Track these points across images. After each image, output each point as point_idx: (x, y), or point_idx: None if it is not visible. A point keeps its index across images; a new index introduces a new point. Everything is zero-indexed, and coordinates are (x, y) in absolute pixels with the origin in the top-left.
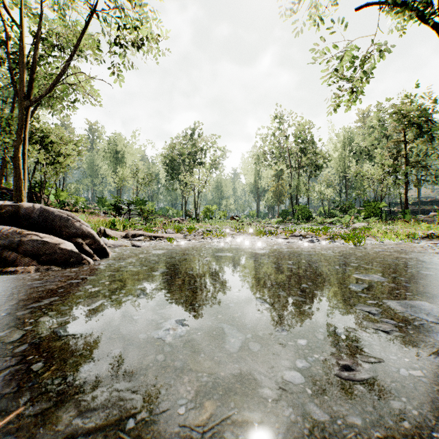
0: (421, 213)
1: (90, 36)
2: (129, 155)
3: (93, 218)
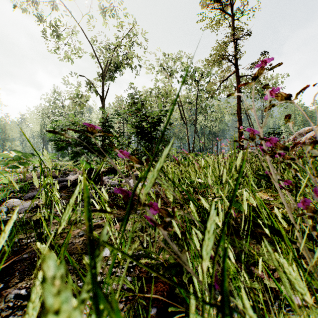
0: None
1: None
2: None
3: None
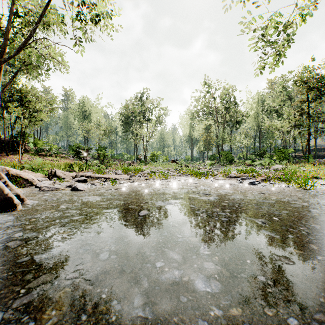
0: (317, 157)
1: (54, 9)
2: (94, 113)
3: (63, 161)
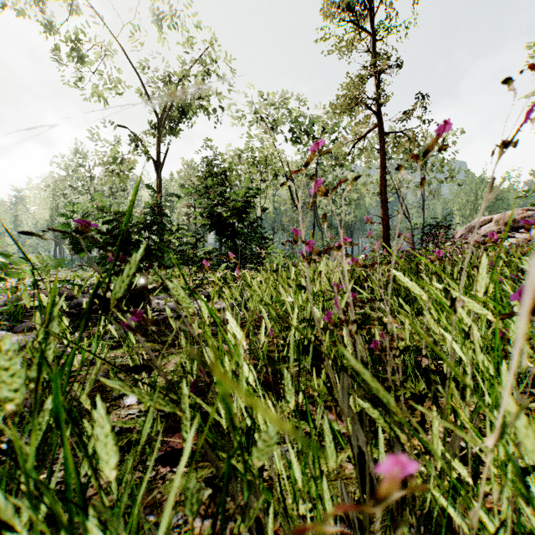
0: None
1: None
2: None
3: None
